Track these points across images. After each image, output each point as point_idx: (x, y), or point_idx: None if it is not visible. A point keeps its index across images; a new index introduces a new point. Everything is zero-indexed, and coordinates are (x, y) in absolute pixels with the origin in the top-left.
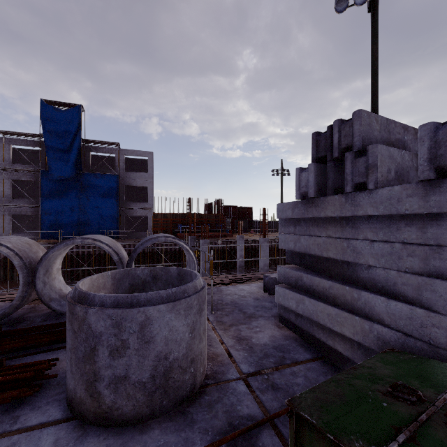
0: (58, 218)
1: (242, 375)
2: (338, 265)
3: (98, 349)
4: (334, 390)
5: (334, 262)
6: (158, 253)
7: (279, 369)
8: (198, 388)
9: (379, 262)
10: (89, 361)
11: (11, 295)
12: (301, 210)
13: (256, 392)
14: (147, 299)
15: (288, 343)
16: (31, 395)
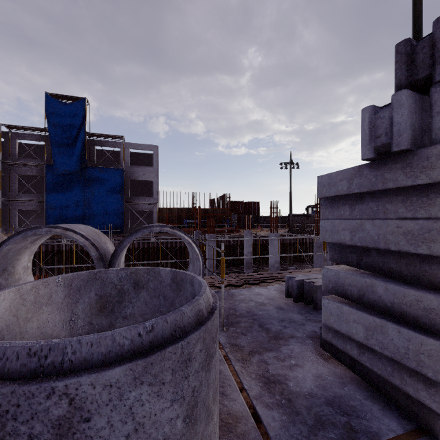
0: (63, 212)
1: None
2: None
3: None
4: None
5: None
6: (163, 248)
7: None
8: None
9: None
10: None
11: None
12: (368, 179)
13: None
14: (81, 356)
15: (348, 394)
16: None
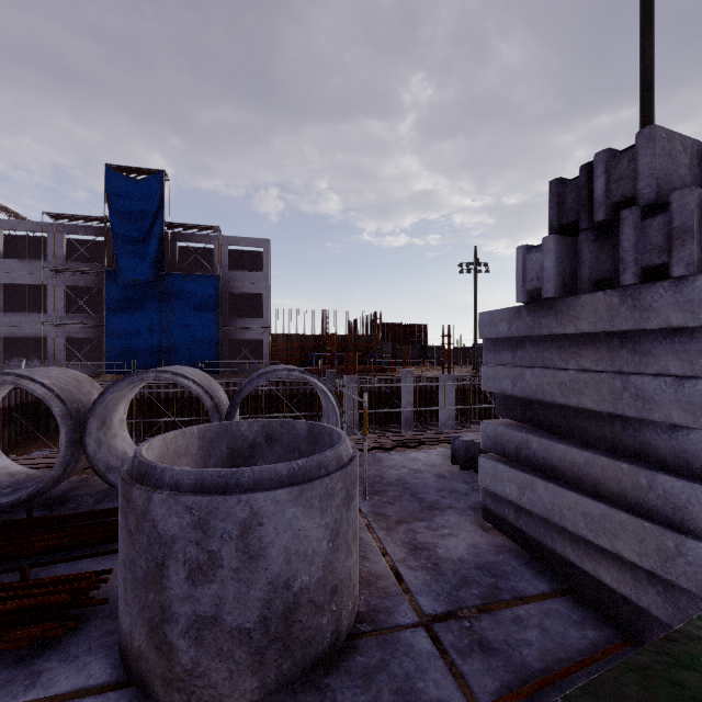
0: (130, 342)
1: (422, 618)
2: (602, 423)
3: (169, 566)
4: (641, 695)
5: (593, 416)
6: (279, 396)
7: (489, 609)
8: (345, 639)
9: (696, 419)
10: (153, 586)
11: (55, 459)
12: (526, 322)
13: (451, 655)
14: (254, 480)
15: (502, 561)
16: (62, 635)
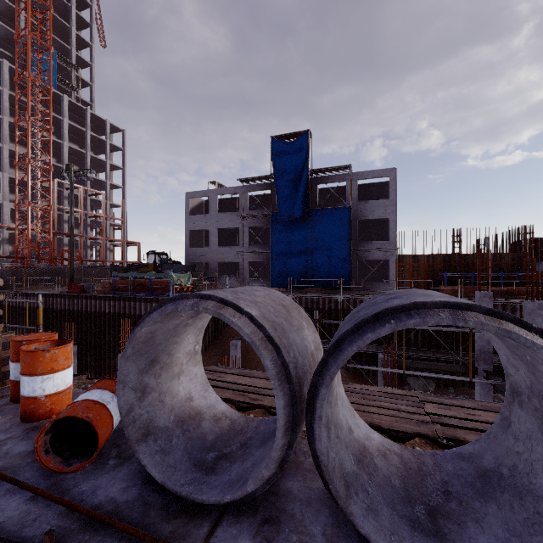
0: (286, 264)
1: None
2: None
3: None
4: None
5: None
6: None
7: None
8: None
9: None
10: None
11: (252, 380)
12: None
13: None
14: None
15: None
16: None
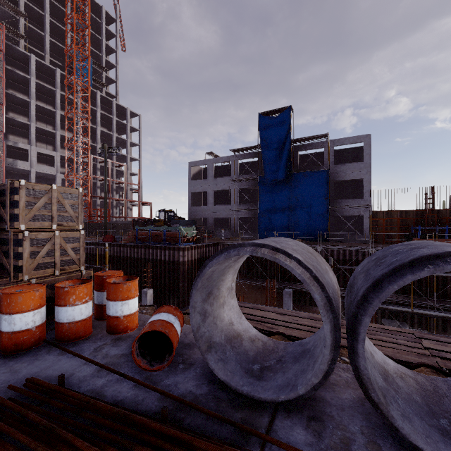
0: (271, 219)
1: None
2: None
3: None
4: None
5: None
6: None
7: None
8: None
9: None
10: None
11: (264, 313)
12: None
13: None
14: None
15: None
16: None
